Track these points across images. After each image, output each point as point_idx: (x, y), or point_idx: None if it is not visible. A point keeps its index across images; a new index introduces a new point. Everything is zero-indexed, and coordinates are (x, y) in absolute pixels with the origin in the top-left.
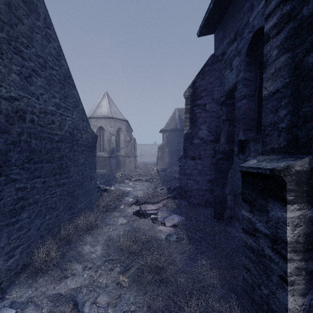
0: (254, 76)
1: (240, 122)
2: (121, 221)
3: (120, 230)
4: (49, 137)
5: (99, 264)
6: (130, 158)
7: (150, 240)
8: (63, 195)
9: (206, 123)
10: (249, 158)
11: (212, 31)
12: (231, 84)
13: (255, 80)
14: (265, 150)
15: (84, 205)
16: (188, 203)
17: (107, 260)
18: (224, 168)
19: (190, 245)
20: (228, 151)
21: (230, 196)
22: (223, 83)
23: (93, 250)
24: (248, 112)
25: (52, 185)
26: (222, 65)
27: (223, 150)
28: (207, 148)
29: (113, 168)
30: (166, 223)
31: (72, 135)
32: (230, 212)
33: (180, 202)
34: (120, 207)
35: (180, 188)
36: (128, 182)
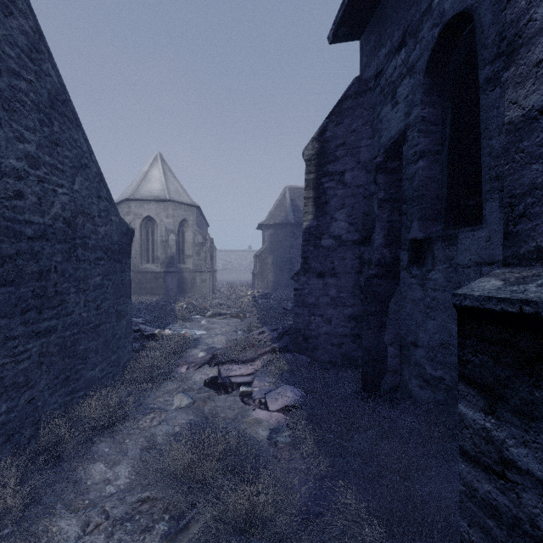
0: (439, 115)
1: (414, 203)
2: (178, 401)
3: (174, 422)
4: (7, 227)
5: (118, 515)
6: (204, 274)
7: (237, 449)
8: (49, 354)
9: (345, 209)
10: (433, 274)
11: (355, 34)
12: (394, 132)
13: (441, 124)
14: (517, 254)
15: (102, 370)
16: (310, 359)
17: (139, 502)
18: (381, 295)
19: (320, 455)
20: (390, 261)
21: (393, 348)
22: (378, 132)
23: (111, 476)
24: (429, 184)
25: (17, 334)
26: (376, 98)
27: (380, 259)
28: (346, 256)
29: (172, 294)
30: (269, 404)
31: (71, 227)
32: (392, 380)
33: (297, 360)
34: (178, 371)
35: (296, 332)
36: (200, 318)
